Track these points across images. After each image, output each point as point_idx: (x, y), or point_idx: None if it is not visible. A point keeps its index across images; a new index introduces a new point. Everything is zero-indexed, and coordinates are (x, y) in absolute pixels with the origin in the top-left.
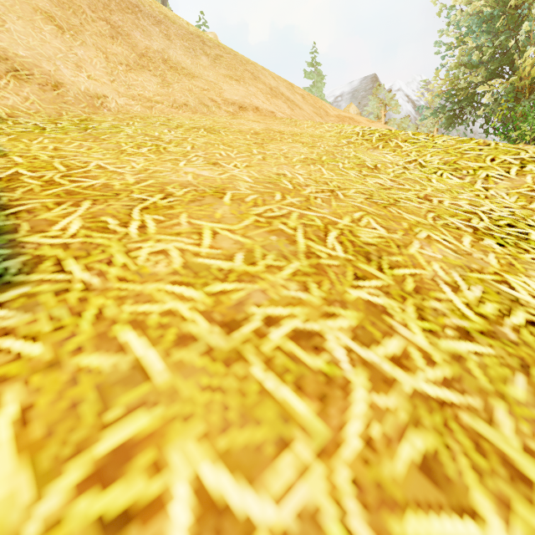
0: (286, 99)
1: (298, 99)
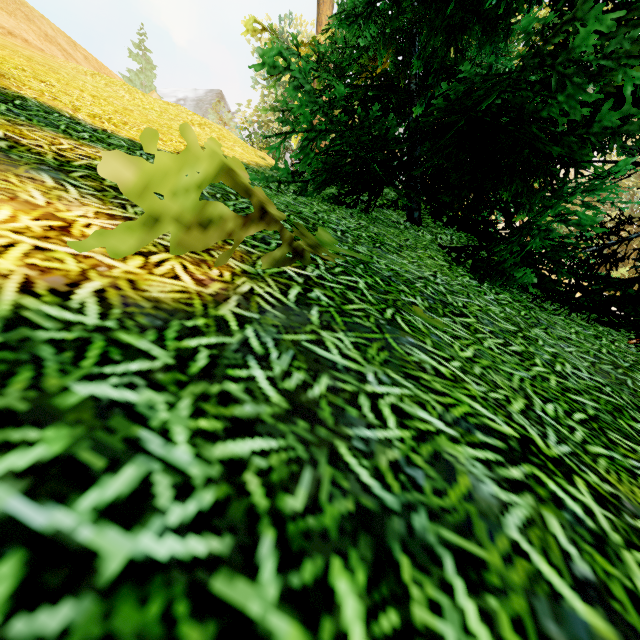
0: (62, 50)
1: (78, 56)
